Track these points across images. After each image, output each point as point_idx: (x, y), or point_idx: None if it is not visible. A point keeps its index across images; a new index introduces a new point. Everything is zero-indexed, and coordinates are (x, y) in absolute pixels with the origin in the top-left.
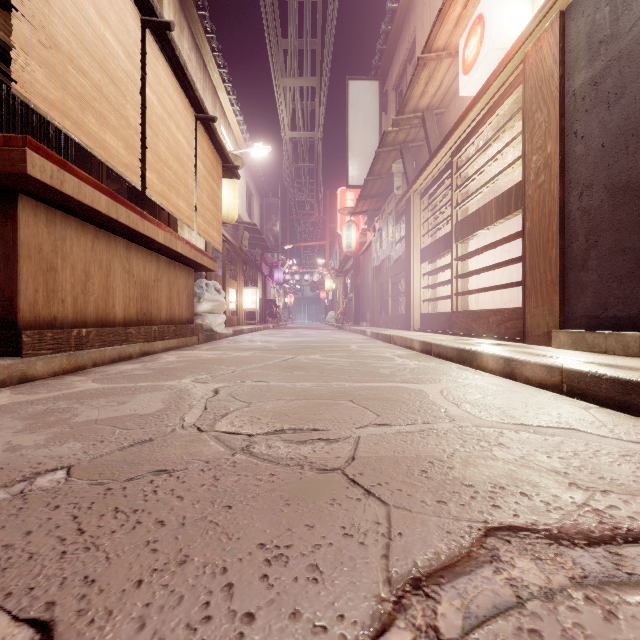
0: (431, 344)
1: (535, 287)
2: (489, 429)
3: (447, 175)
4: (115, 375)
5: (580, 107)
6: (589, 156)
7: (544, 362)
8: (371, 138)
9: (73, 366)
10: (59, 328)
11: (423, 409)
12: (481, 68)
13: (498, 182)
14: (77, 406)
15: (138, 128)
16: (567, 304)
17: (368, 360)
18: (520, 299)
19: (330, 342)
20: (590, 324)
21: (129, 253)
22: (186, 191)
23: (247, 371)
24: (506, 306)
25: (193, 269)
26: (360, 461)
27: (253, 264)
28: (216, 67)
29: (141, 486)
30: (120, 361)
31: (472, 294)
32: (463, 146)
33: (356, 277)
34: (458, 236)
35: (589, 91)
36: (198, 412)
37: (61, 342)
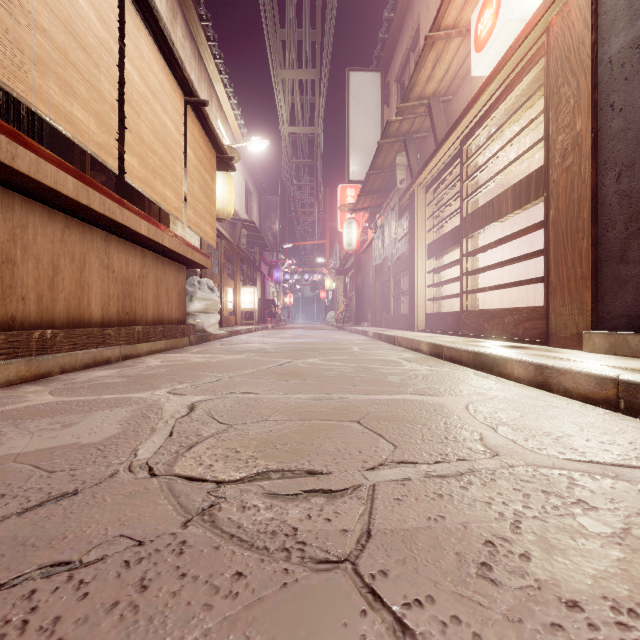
0: (442, 346)
1: (561, 283)
2: (552, 471)
3: (455, 166)
4: (81, 384)
5: (618, 75)
6: (630, 131)
7: (591, 371)
8: (373, 131)
9: (34, 373)
10: (18, 329)
11: (452, 435)
12: (497, 43)
13: (507, 174)
14: (7, 430)
15: (115, 104)
16: (601, 302)
17: (373, 365)
18: (530, 298)
19: (330, 343)
20: (631, 325)
21: (108, 246)
22: (174, 180)
23: (235, 379)
24: (515, 305)
25: (184, 266)
26: (380, 540)
27: (251, 263)
28: (212, 57)
29: (7, 607)
30: (95, 366)
31: (479, 293)
32: (474, 132)
33: (357, 276)
34: (468, 230)
35: (630, 56)
36: (159, 440)
37: (18, 346)
